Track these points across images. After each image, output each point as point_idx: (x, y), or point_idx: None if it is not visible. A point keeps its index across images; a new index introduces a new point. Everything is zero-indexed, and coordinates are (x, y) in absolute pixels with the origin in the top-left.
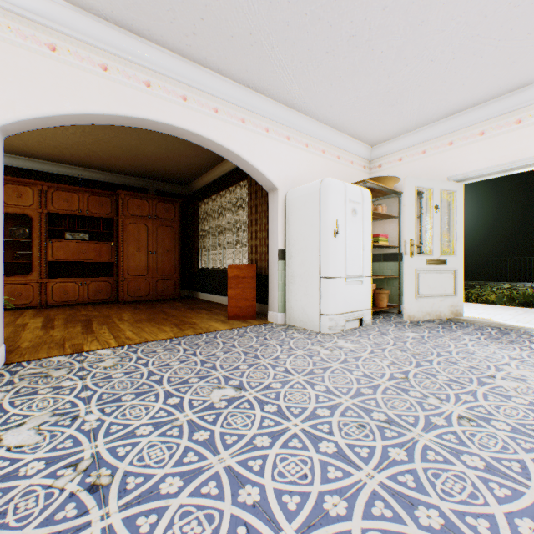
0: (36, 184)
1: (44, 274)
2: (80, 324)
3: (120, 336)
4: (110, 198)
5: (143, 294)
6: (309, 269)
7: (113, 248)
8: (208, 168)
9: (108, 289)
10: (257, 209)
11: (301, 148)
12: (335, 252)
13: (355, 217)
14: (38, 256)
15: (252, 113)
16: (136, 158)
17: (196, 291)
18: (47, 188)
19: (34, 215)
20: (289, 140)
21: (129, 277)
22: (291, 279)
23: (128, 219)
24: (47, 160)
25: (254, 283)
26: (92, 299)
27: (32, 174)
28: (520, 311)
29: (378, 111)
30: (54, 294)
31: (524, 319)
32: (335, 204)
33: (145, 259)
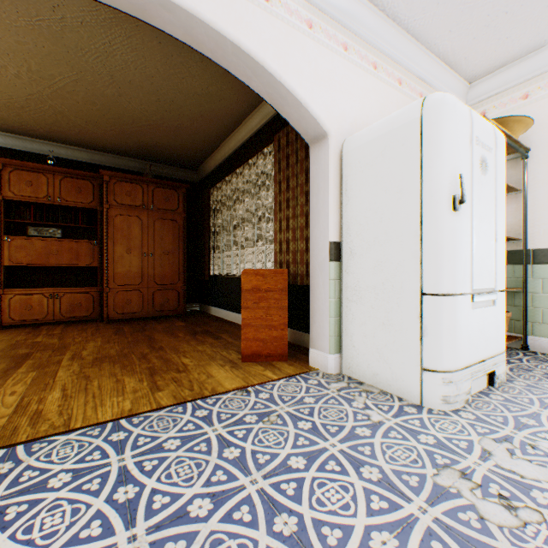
0: None
1: None
2: (1, 366)
3: (27, 408)
4: (91, 182)
5: (134, 309)
6: (393, 276)
7: (95, 248)
8: (220, 139)
9: (89, 303)
10: (289, 184)
11: (366, 68)
12: (454, 242)
13: (484, 175)
14: None
15: None
16: (120, 122)
17: (207, 305)
18: (2, 165)
19: None
20: (347, 51)
21: (116, 287)
22: (353, 294)
23: (113, 210)
24: (8, 132)
25: (284, 300)
26: (66, 316)
27: None
28: None
29: None
30: (12, 310)
31: None
32: (454, 143)
33: (138, 262)
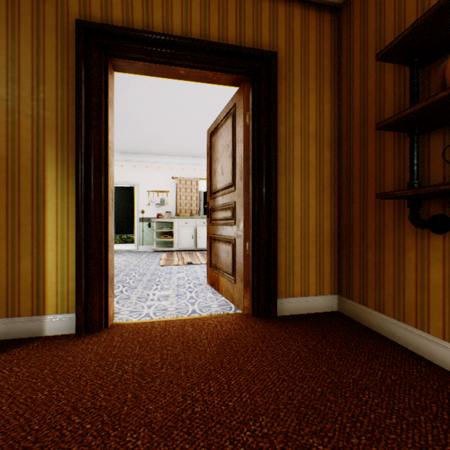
0: None
1: None
2: None
3: None
4: None
5: None
6: None
7: None
8: None
9: None
10: None
11: None
12: None
13: None
14: None
15: None
16: None
17: None
18: None
19: None
20: None
21: None
22: None
23: None
24: None
25: None
26: None
27: None
28: (126, 245)
29: None
30: None
31: (126, 247)
32: None
33: None
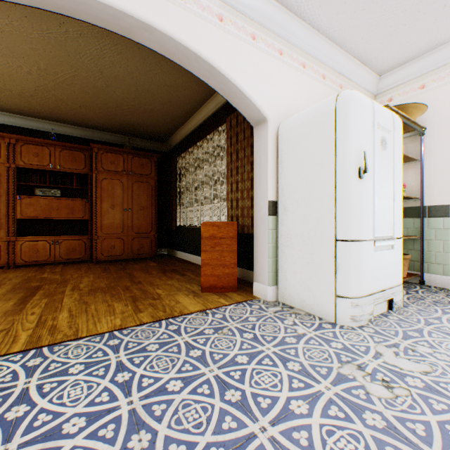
0: (3, 137)
1: (12, 233)
2: (21, 294)
3: (45, 323)
4: (83, 153)
5: (117, 253)
6: (315, 227)
7: (86, 205)
8: (184, 119)
9: (82, 248)
10: (238, 155)
11: (297, 68)
12: (359, 201)
13: (384, 151)
14: (6, 213)
15: (233, 10)
16: (107, 107)
17: (174, 249)
18: (15, 141)
19: (1, 170)
20: (282, 55)
21: (103, 235)
22: (286, 240)
23: (101, 175)
24: (19, 114)
25: (234, 245)
26: (64, 258)
27: (5, 129)
28: None
29: (410, 4)
30: (23, 253)
31: None
32: (359, 128)
33: (120, 216)
